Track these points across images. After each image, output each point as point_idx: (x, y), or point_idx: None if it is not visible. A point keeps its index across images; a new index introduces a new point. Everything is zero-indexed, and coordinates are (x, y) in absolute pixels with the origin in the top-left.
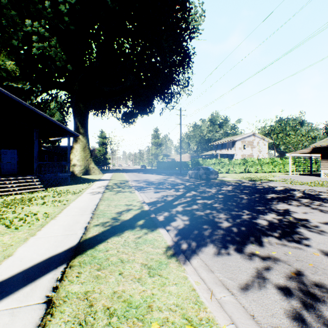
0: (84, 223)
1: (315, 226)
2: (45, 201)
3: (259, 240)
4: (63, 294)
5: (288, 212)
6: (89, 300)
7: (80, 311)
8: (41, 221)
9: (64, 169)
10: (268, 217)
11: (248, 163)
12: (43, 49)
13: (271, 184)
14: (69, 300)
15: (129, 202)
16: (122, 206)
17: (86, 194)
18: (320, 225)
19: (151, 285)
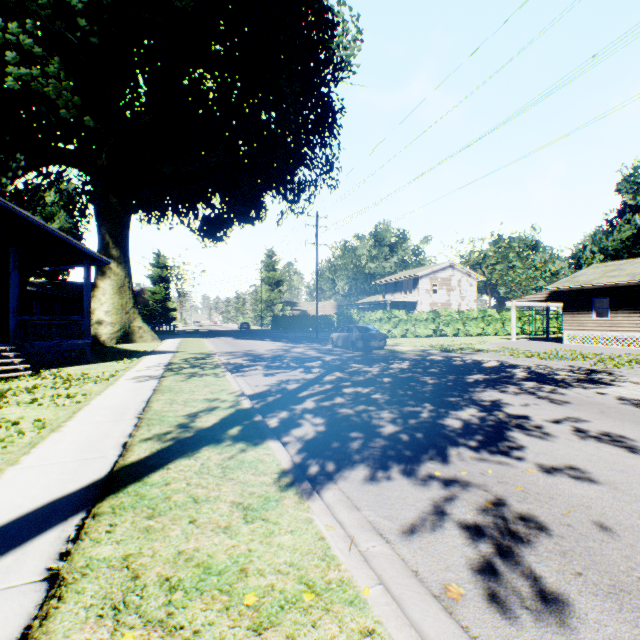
0: (121, 437)
1: (537, 426)
2: (37, 397)
3: (443, 453)
4: (81, 564)
5: (499, 406)
6: (132, 569)
7: (114, 587)
8: (29, 437)
9: (78, 332)
10: (465, 414)
11: (441, 318)
12: (29, 80)
13: (478, 357)
14: (93, 571)
15: (214, 395)
16: (199, 402)
17: (126, 381)
18: (545, 425)
19: (249, 536)
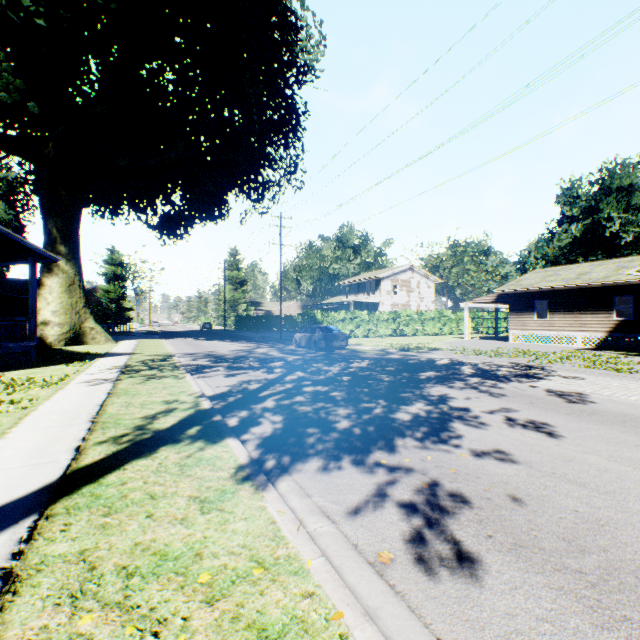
0: (73, 441)
1: (475, 417)
2: None
3: (390, 444)
4: (35, 561)
5: (445, 400)
6: (89, 562)
7: (71, 579)
8: None
9: (21, 334)
10: (414, 408)
11: (401, 319)
12: None
13: (432, 356)
14: (49, 567)
15: (173, 397)
16: (158, 404)
17: (77, 385)
18: (482, 416)
19: (205, 525)
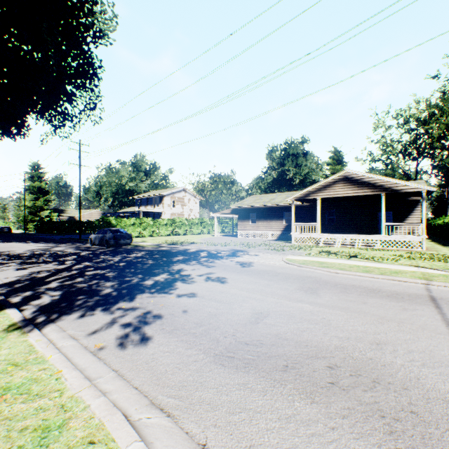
0: None
1: (191, 278)
2: None
3: (133, 298)
4: None
5: (180, 271)
6: None
7: None
8: None
9: None
10: (159, 277)
11: (177, 223)
12: None
13: (189, 247)
14: None
15: None
16: None
17: None
18: (195, 277)
19: None
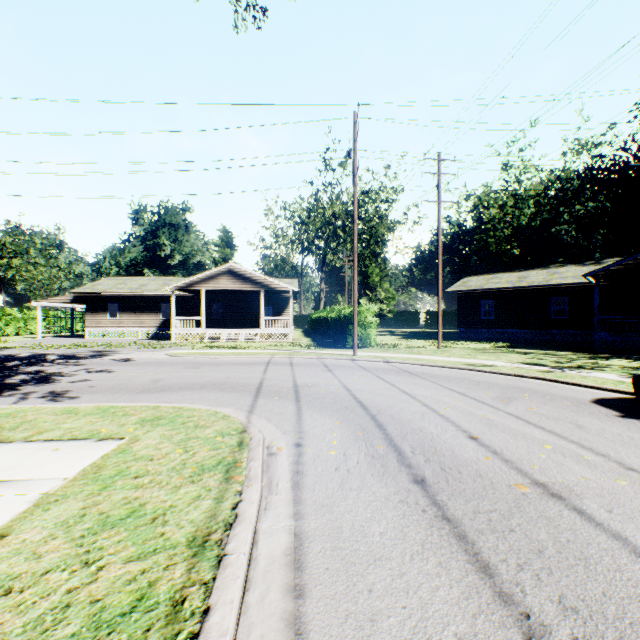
0: None
1: (69, 373)
2: None
3: (16, 389)
4: None
5: (43, 371)
6: None
7: None
8: None
9: None
10: (20, 377)
11: None
12: None
13: (9, 352)
14: None
15: None
16: None
17: None
18: (73, 373)
19: None
